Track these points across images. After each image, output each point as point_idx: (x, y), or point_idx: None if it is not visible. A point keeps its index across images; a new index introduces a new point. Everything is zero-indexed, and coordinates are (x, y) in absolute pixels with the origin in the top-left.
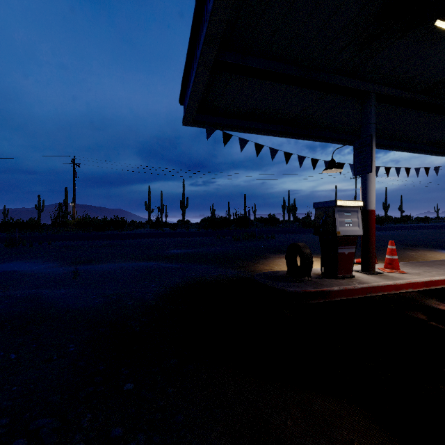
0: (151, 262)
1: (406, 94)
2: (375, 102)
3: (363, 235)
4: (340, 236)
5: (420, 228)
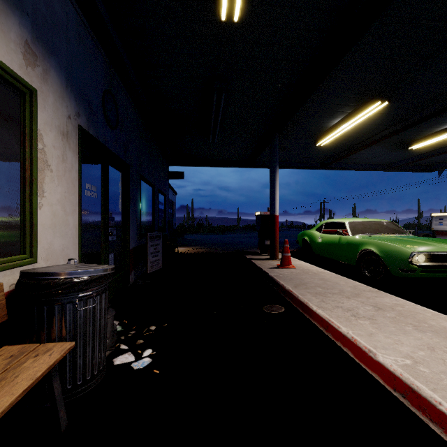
0: None
1: None
2: None
3: None
4: (432, 230)
5: None
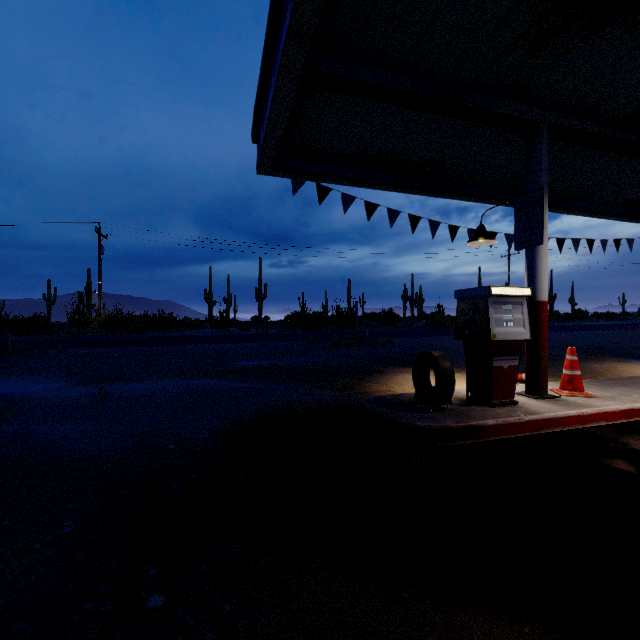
0: (209, 380)
1: (593, 126)
2: (547, 138)
3: (531, 339)
4: (496, 341)
5: (601, 328)
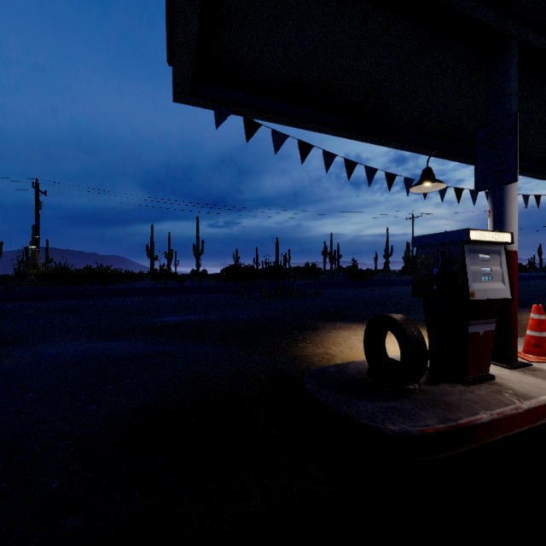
0: (120, 342)
1: None
2: (517, 57)
3: (512, 298)
4: (475, 300)
5: None
